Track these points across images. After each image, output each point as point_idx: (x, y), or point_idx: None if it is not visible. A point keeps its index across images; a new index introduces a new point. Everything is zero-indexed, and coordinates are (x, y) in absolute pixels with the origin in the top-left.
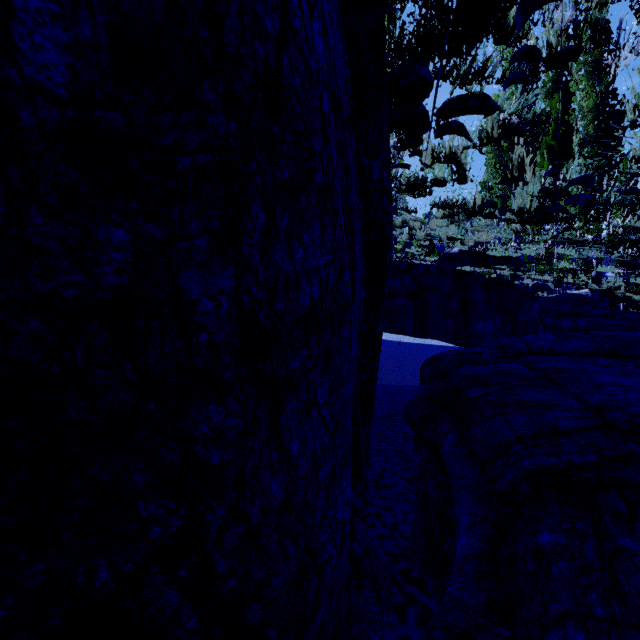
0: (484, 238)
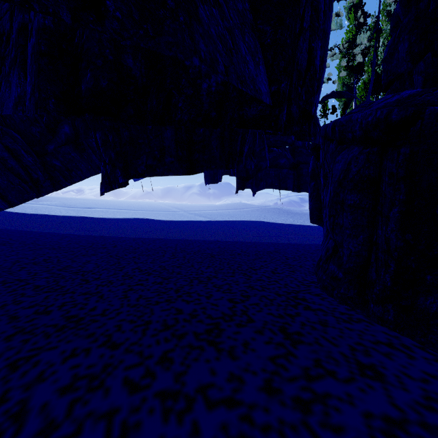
0: (343, 75)
